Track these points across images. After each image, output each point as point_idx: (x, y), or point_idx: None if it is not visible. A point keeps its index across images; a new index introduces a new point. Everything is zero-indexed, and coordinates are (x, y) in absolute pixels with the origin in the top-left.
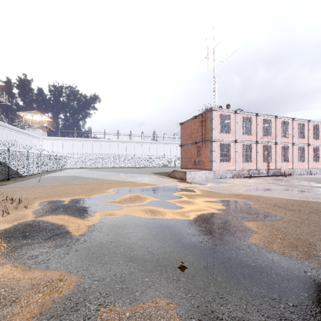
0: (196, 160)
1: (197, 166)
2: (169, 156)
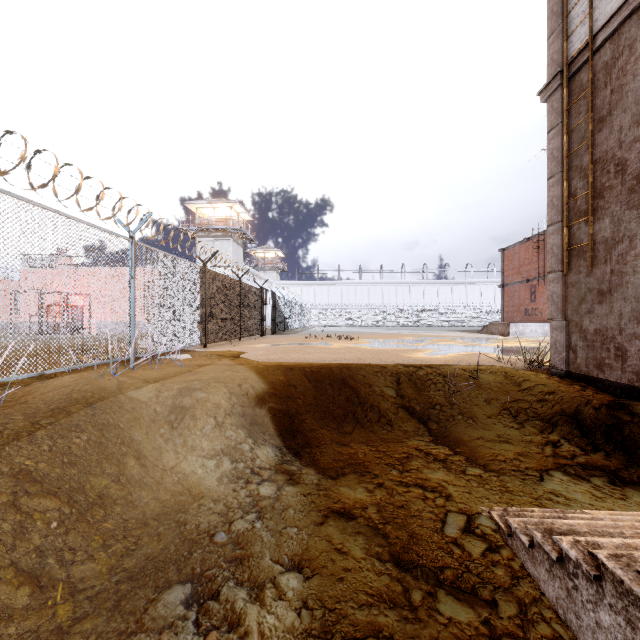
0: (529, 308)
1: (530, 317)
2: (478, 307)
